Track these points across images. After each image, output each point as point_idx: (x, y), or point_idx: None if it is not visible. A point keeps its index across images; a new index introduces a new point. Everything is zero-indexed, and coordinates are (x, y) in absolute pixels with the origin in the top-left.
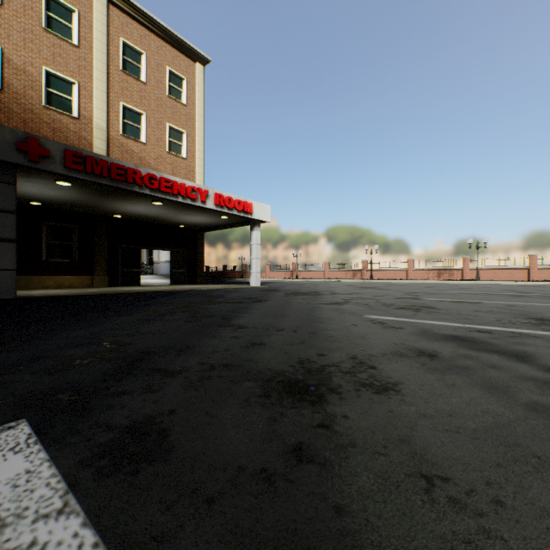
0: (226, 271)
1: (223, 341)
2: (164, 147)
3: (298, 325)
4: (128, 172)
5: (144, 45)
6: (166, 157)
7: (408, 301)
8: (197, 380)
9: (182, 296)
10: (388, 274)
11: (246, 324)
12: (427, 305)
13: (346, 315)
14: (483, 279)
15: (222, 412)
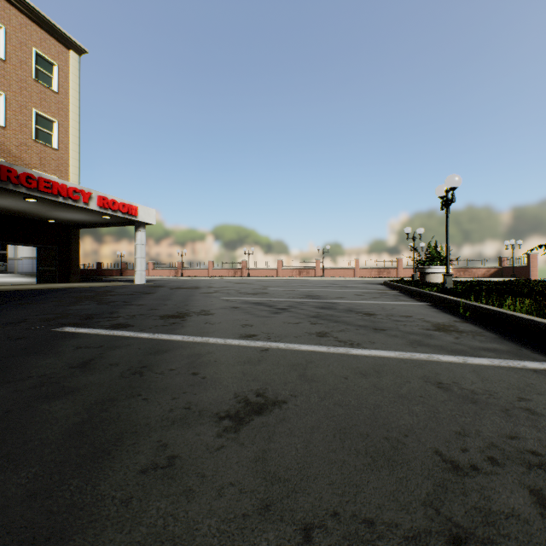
0: (101, 268)
1: (134, 309)
2: (30, 134)
3: (178, 302)
4: (2, 170)
5: (3, 18)
6: (32, 145)
7: (258, 290)
8: (130, 318)
9: (70, 292)
10: (263, 272)
11: (144, 304)
12: (265, 292)
13: (210, 298)
14: (328, 276)
15: (146, 321)
